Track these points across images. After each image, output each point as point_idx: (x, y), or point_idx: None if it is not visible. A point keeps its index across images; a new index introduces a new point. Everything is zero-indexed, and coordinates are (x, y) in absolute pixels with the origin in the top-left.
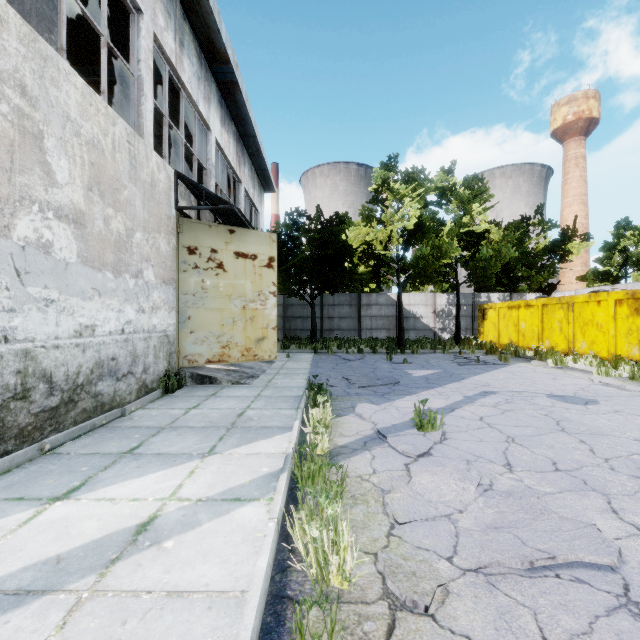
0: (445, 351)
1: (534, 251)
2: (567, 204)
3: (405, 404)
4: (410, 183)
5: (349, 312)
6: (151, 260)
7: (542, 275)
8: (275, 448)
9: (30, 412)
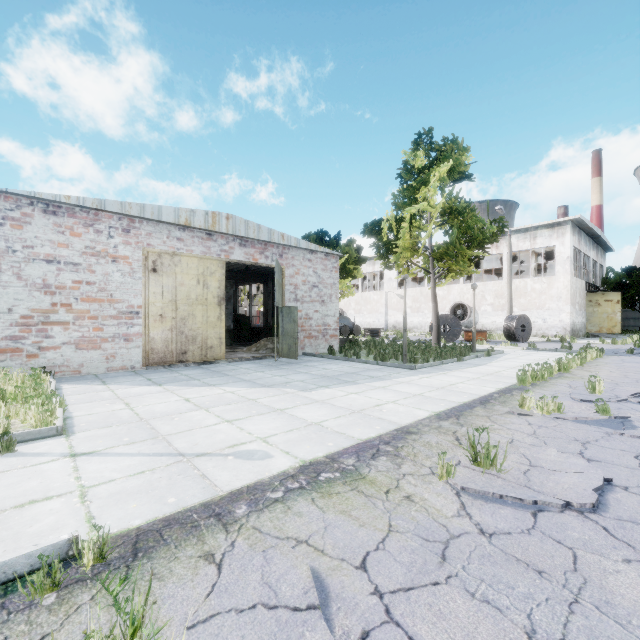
0: None
1: None
2: None
3: None
4: None
5: None
6: (583, 306)
7: None
8: None
9: (576, 333)
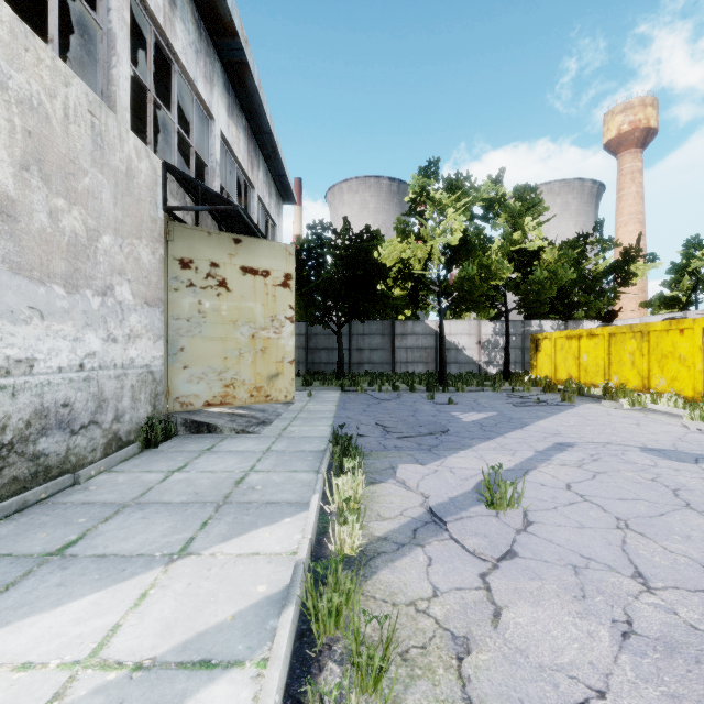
0: (495, 388)
1: (593, 273)
2: (622, 223)
3: (461, 463)
4: (453, 192)
5: (381, 343)
6: (127, 273)
7: (601, 301)
8: (281, 543)
9: None
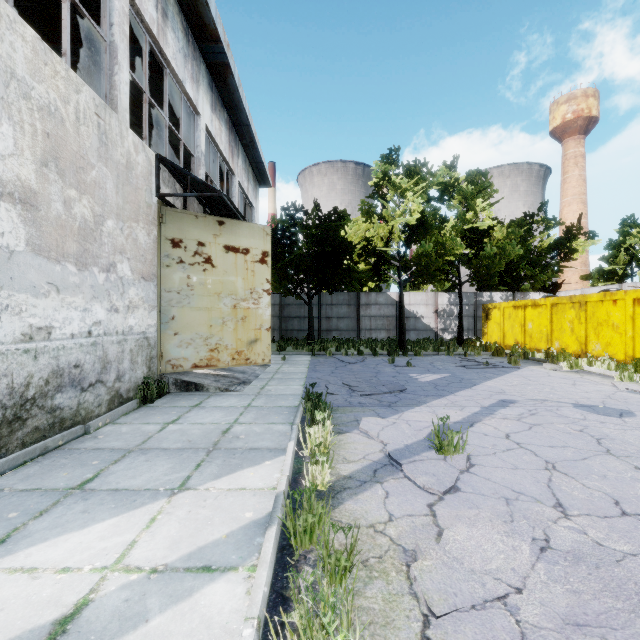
0: (449, 353)
1: (538, 249)
2: (566, 203)
3: (416, 417)
4: (412, 177)
5: (348, 312)
6: (127, 252)
7: (546, 274)
8: (263, 480)
9: None
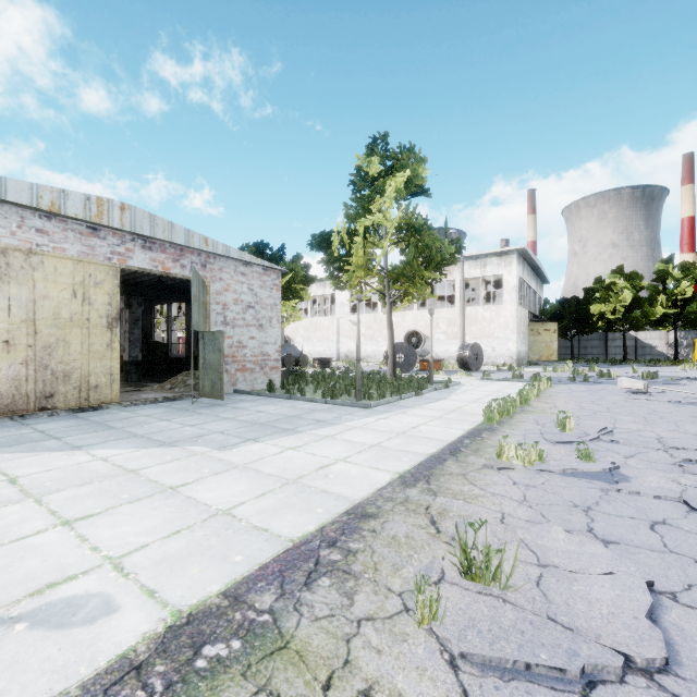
0: (646, 363)
1: None
2: None
3: None
4: (630, 280)
5: (598, 344)
6: (526, 335)
7: None
8: None
9: (521, 362)
